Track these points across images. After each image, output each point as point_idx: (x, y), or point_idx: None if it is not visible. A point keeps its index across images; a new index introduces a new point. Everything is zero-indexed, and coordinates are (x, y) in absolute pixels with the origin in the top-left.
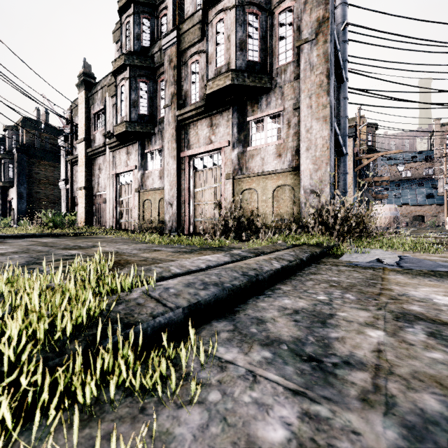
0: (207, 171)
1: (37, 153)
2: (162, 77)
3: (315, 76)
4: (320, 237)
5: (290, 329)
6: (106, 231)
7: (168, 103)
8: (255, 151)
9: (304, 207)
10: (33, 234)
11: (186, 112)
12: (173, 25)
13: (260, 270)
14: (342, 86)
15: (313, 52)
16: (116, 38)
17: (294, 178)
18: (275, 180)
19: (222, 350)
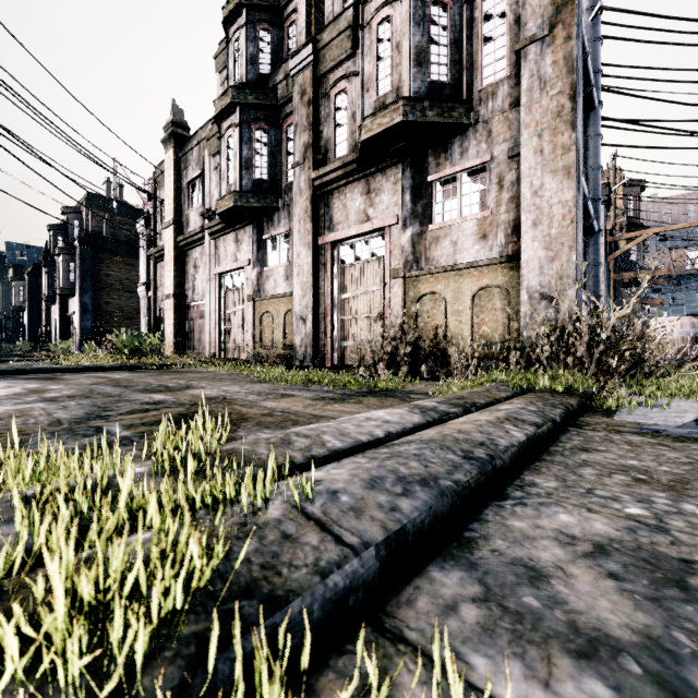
0: (361, 265)
1: (107, 246)
2: (289, 120)
3: (549, 99)
4: (571, 377)
5: (614, 602)
6: (204, 361)
7: (299, 161)
8: (442, 231)
9: (528, 323)
10: (100, 366)
11: (328, 172)
12: (306, 37)
13: (492, 446)
14: (592, 116)
15: (546, 58)
16: (220, 66)
17: (509, 273)
18: (476, 279)
19: (484, 666)
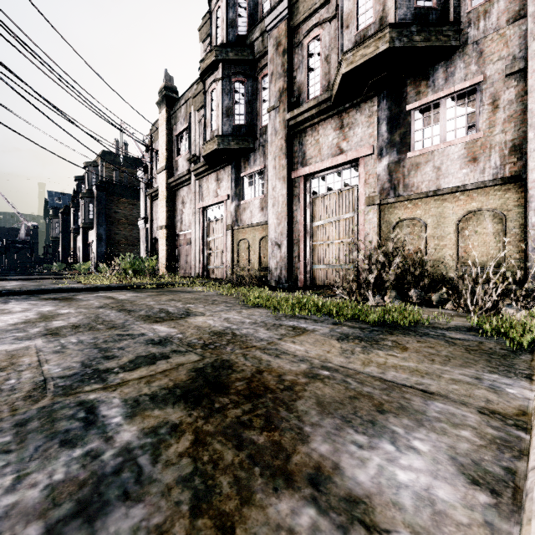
0: (333, 195)
1: (116, 190)
2: (264, 71)
3: None
4: None
5: None
6: (192, 280)
7: (274, 104)
8: (423, 157)
9: None
10: (108, 286)
11: (302, 112)
12: None
13: None
14: None
15: None
16: (203, 36)
17: (505, 196)
18: (462, 203)
19: None
